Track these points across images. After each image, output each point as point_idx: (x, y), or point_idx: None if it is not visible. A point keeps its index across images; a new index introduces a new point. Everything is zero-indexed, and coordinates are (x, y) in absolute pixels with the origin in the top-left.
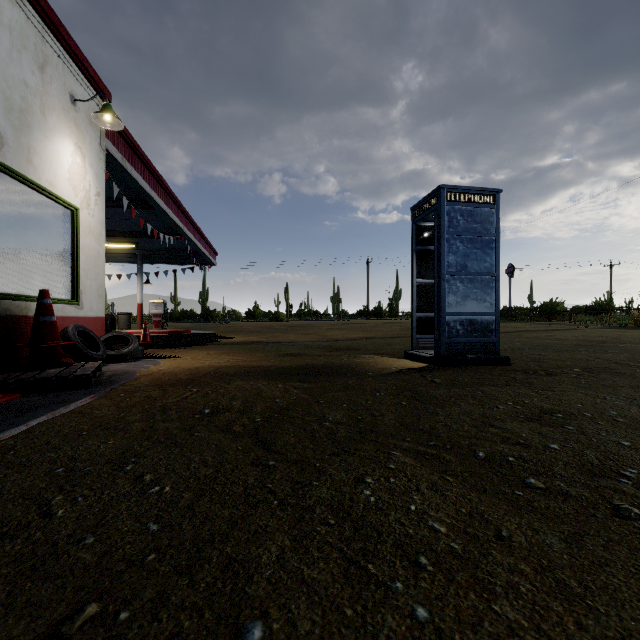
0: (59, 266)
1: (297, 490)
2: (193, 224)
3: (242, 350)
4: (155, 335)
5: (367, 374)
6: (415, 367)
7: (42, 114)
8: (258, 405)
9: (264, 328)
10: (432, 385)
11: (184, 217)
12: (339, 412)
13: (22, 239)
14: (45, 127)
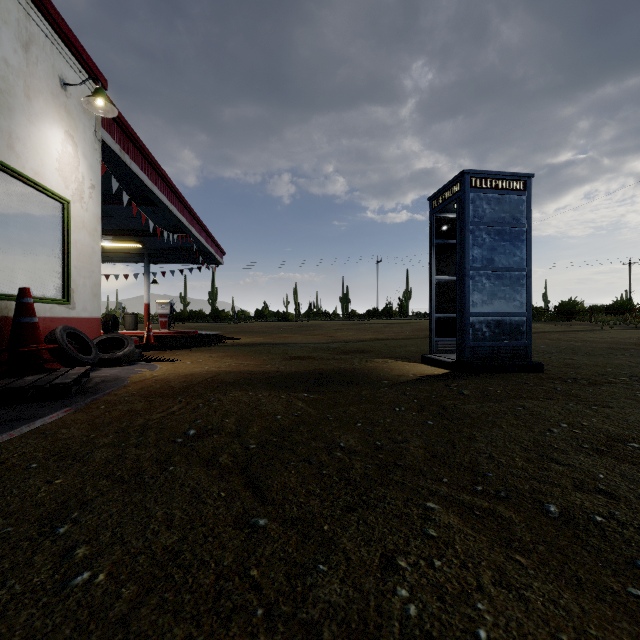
0: (47, 263)
1: (295, 582)
2: (199, 222)
3: (246, 352)
4: (161, 336)
5: (382, 382)
6: (435, 374)
7: (26, 97)
8: (254, 424)
9: (272, 328)
10: (460, 397)
11: (189, 215)
12: (352, 435)
13: (2, 232)
14: (30, 111)
